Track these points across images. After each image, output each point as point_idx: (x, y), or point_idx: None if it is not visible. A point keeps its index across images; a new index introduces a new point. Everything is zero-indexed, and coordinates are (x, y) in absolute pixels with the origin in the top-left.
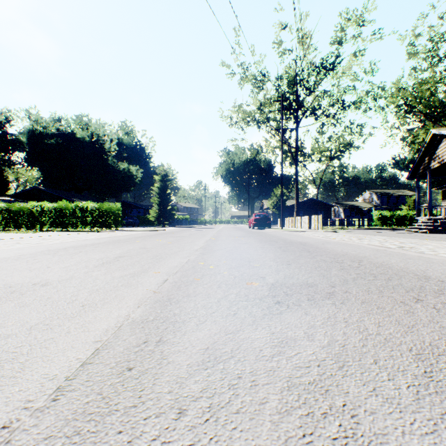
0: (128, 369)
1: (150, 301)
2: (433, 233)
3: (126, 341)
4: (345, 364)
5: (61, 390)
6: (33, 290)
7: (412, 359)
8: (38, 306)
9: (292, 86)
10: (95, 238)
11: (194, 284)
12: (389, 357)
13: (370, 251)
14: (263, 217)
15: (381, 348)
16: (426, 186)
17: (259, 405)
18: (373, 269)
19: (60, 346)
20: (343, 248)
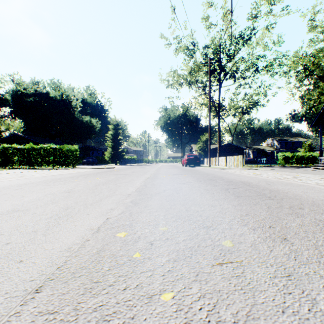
0: None
1: None
2: None
3: None
4: None
5: None
6: None
7: None
8: None
9: (216, 54)
10: (40, 176)
11: None
12: None
13: None
14: (193, 157)
15: None
16: (315, 134)
17: None
18: None
19: None
20: (302, 191)
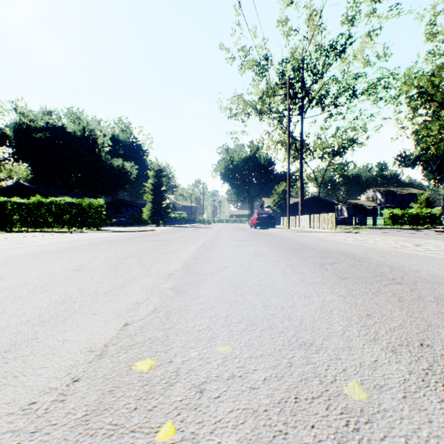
0: None
1: None
2: None
3: None
4: None
5: None
6: None
7: None
8: None
9: (297, 71)
10: (44, 243)
11: None
12: None
13: None
14: (266, 216)
15: None
16: (433, 183)
17: None
18: None
19: None
20: (440, 268)
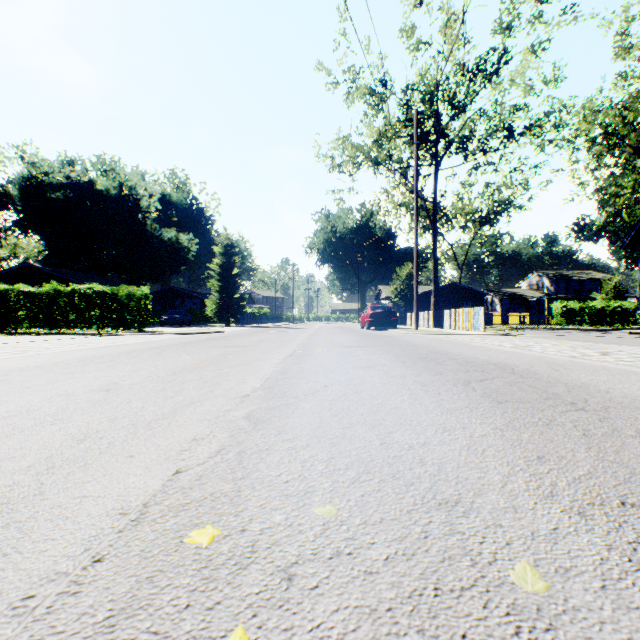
0: None
1: None
2: None
3: None
4: None
5: None
6: None
7: None
8: None
9: (429, 102)
10: (62, 351)
11: None
12: None
13: None
14: (384, 311)
15: None
16: (625, 265)
17: None
18: None
19: None
20: None
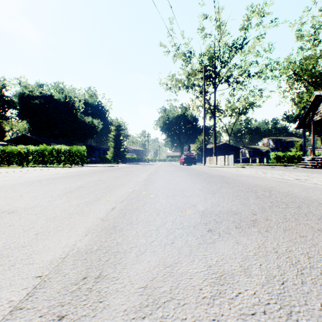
0: (59, 318)
1: (97, 229)
2: (317, 168)
3: (66, 276)
4: (292, 309)
5: None
6: None
7: None
8: None
9: (211, 60)
10: (65, 172)
11: (136, 212)
12: None
13: (275, 182)
14: (190, 157)
15: (321, 286)
16: (308, 134)
17: None
18: (282, 198)
19: None
20: (253, 180)
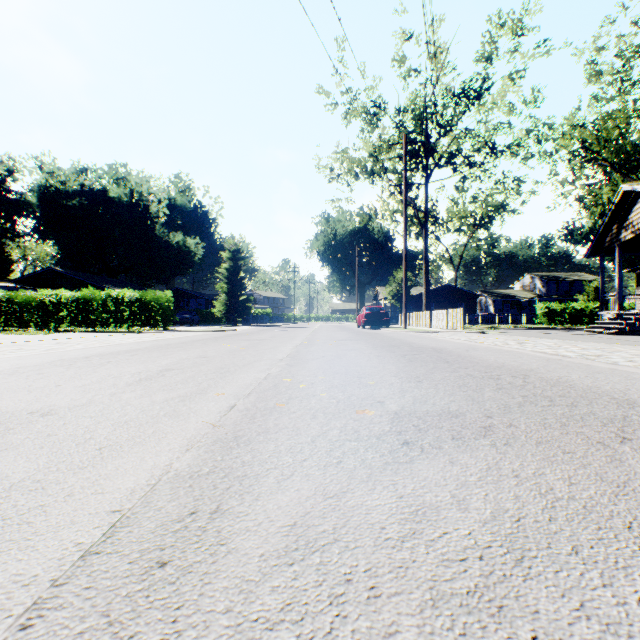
0: (159, 565)
1: (206, 441)
2: (625, 334)
3: (162, 510)
4: (525, 554)
5: (39, 607)
6: (27, 423)
7: (637, 546)
8: (30, 449)
9: (420, 122)
10: (134, 342)
11: (275, 413)
12: (598, 542)
13: (538, 361)
14: (377, 312)
15: (581, 523)
16: (613, 267)
17: (384, 638)
18: (546, 389)
19: (51, 521)
20: (498, 357)
